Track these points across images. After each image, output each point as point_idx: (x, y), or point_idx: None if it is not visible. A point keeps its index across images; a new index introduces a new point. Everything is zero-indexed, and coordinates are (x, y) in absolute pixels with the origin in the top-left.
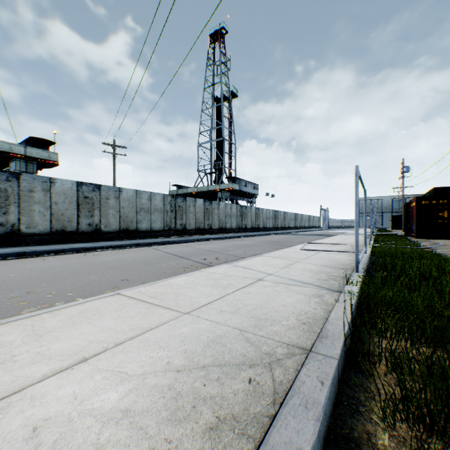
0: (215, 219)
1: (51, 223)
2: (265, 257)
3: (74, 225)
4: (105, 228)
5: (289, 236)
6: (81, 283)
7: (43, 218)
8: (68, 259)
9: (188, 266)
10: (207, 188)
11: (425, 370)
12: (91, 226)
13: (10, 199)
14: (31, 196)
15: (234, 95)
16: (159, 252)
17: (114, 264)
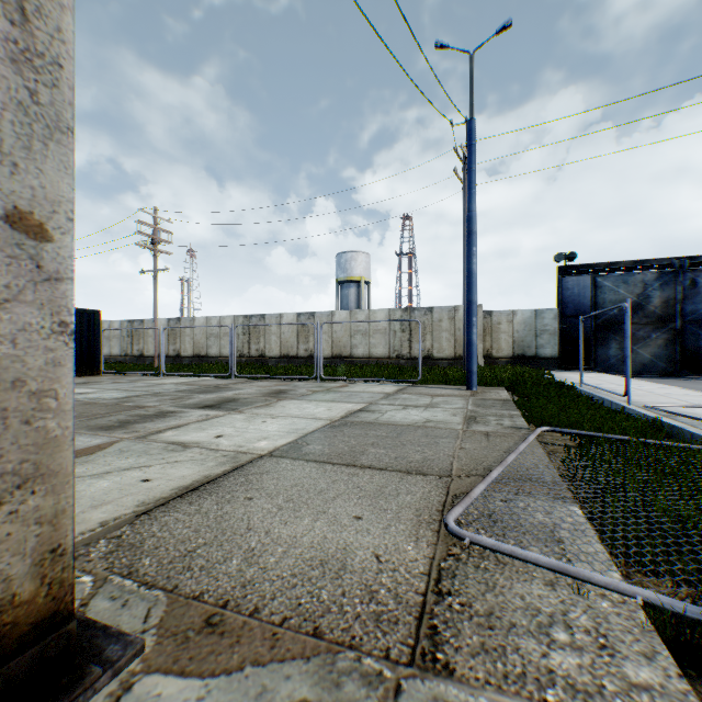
0: None
1: None
2: (699, 394)
3: None
4: None
5: None
6: None
7: None
8: None
9: None
10: None
11: None
12: None
13: None
14: None
15: None
16: None
17: None
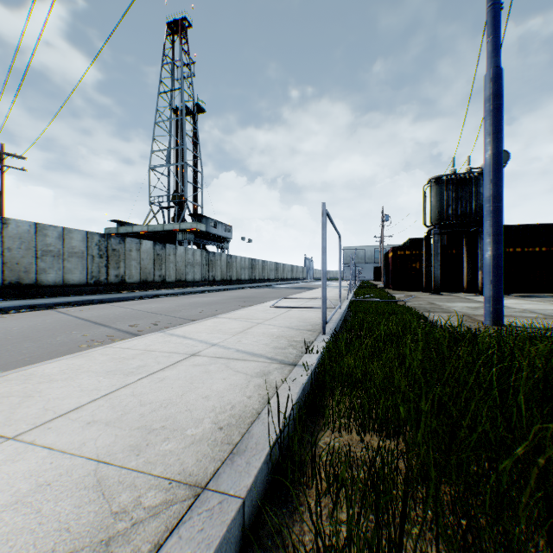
0: (171, 268)
1: None
2: (220, 319)
3: None
4: None
5: (266, 290)
6: None
7: None
8: None
9: (101, 338)
10: (162, 226)
11: (370, 480)
12: None
13: None
14: None
15: (201, 110)
16: (67, 317)
17: None
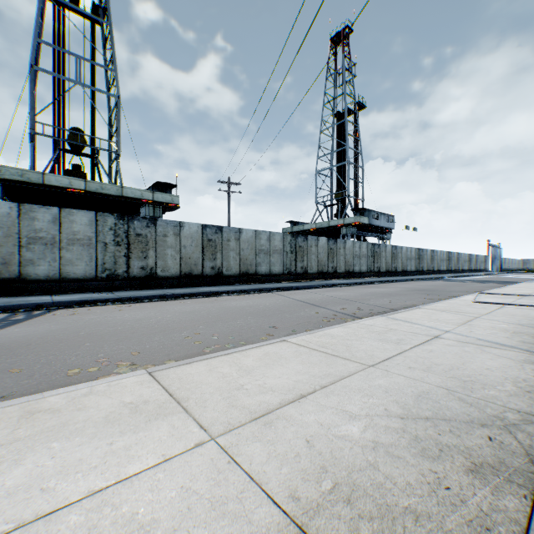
0: (340, 260)
1: (180, 267)
2: (426, 310)
3: (199, 268)
4: (226, 271)
5: (442, 283)
6: (233, 327)
7: (174, 261)
8: (203, 303)
9: (330, 316)
10: (327, 223)
11: None
12: (213, 270)
13: (149, 244)
14: (165, 241)
15: (361, 107)
16: (287, 298)
17: (250, 310)
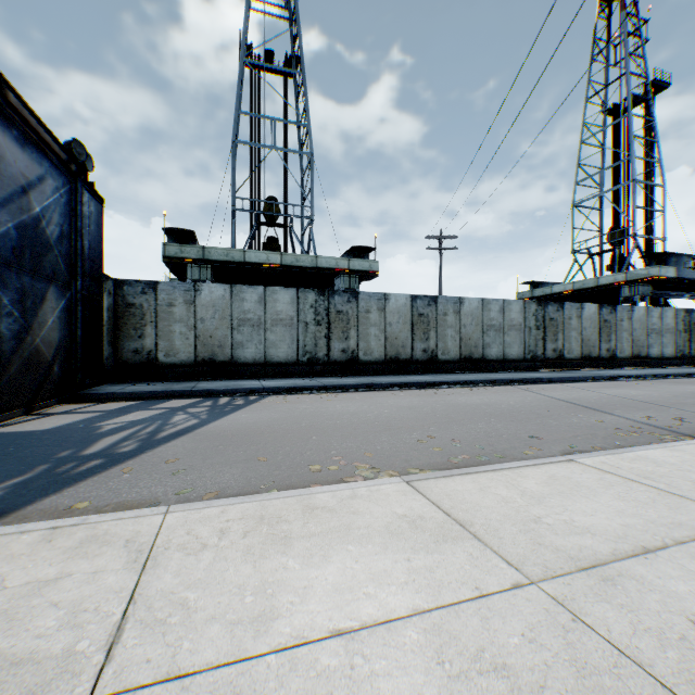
0: (622, 338)
1: (385, 350)
2: None
3: (408, 351)
4: (442, 355)
5: None
6: (475, 432)
7: (378, 343)
8: (420, 396)
9: (628, 429)
10: (593, 281)
11: None
12: (425, 353)
13: (350, 322)
14: (367, 318)
15: (658, 88)
16: (540, 396)
17: (489, 410)
